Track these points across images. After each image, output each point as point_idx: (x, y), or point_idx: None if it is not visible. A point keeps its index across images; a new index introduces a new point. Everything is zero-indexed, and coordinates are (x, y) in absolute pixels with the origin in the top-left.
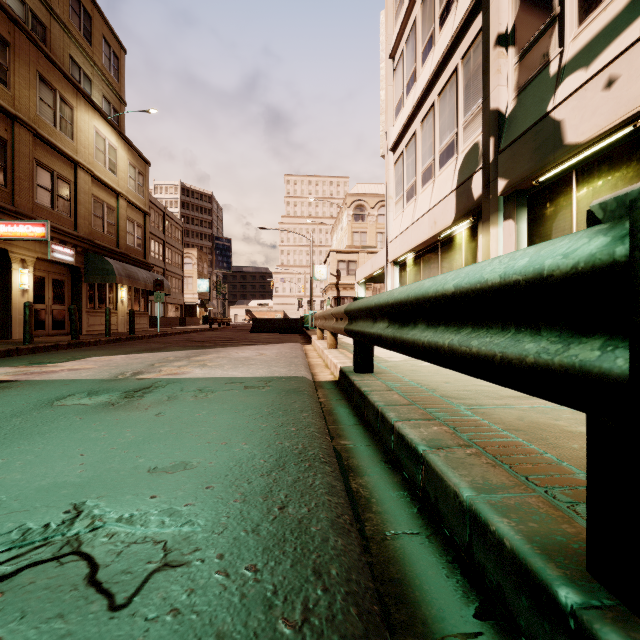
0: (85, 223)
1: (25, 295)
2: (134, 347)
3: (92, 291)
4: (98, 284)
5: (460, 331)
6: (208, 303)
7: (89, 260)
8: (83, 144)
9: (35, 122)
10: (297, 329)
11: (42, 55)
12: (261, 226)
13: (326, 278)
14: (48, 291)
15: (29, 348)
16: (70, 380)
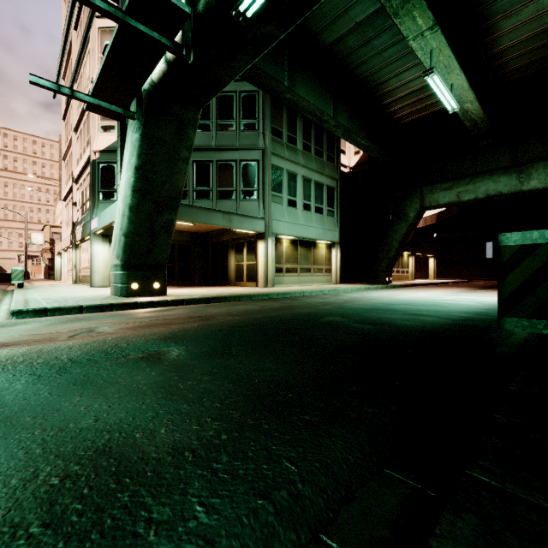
0: None
1: None
2: None
3: None
4: None
5: None
6: None
7: None
8: None
9: None
10: (9, 280)
11: None
12: None
13: (43, 243)
14: None
15: None
16: None
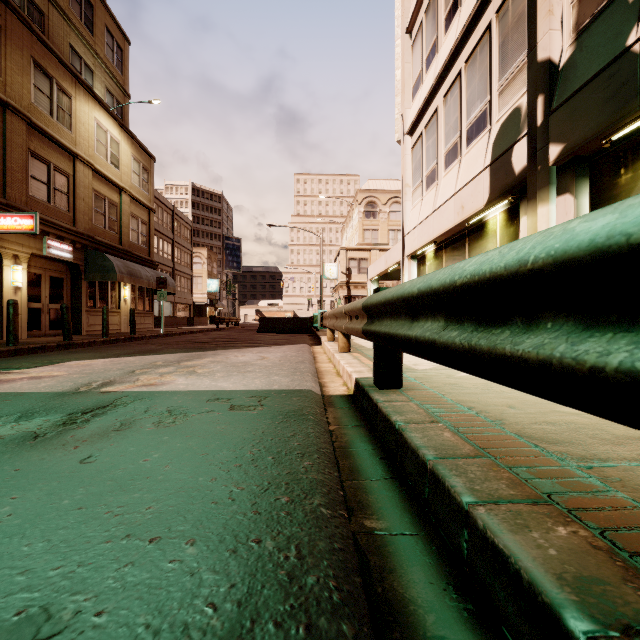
0: (85, 218)
1: (18, 293)
2: (127, 349)
3: (93, 289)
4: (99, 282)
5: None
6: (217, 303)
7: (89, 257)
8: (82, 136)
9: (29, 110)
10: (306, 329)
11: (37, 40)
12: (269, 223)
13: (336, 277)
14: (45, 289)
15: (10, 350)
16: (17, 393)
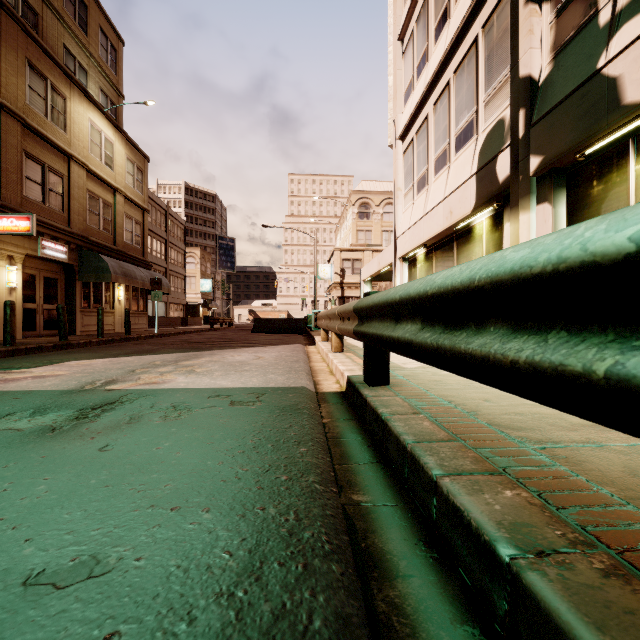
0: (79, 219)
1: (13, 294)
2: (124, 349)
3: (87, 290)
4: (93, 283)
5: (635, 344)
6: (211, 303)
7: (83, 257)
8: (77, 137)
9: (24, 112)
10: (300, 329)
11: (32, 41)
12: (264, 224)
13: (330, 277)
14: (39, 290)
15: (8, 350)
16: (25, 391)
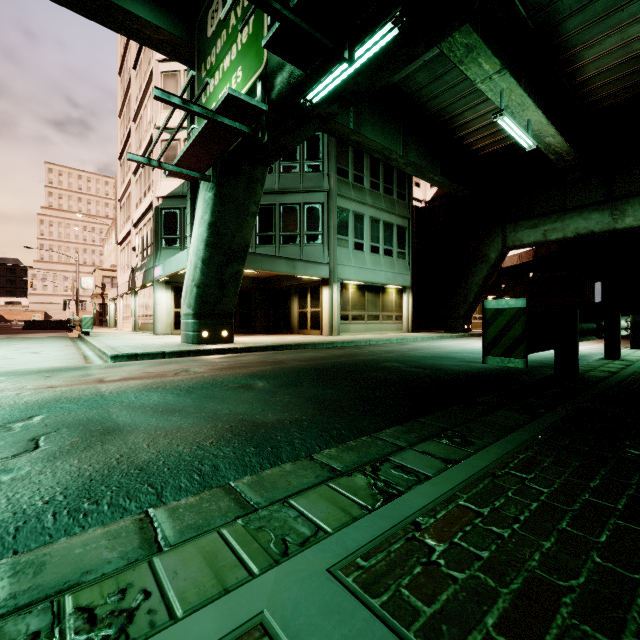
0: None
1: None
2: None
3: None
4: None
5: None
6: None
7: None
8: None
9: None
10: (64, 327)
11: None
12: (27, 246)
13: (93, 288)
14: None
15: None
16: None
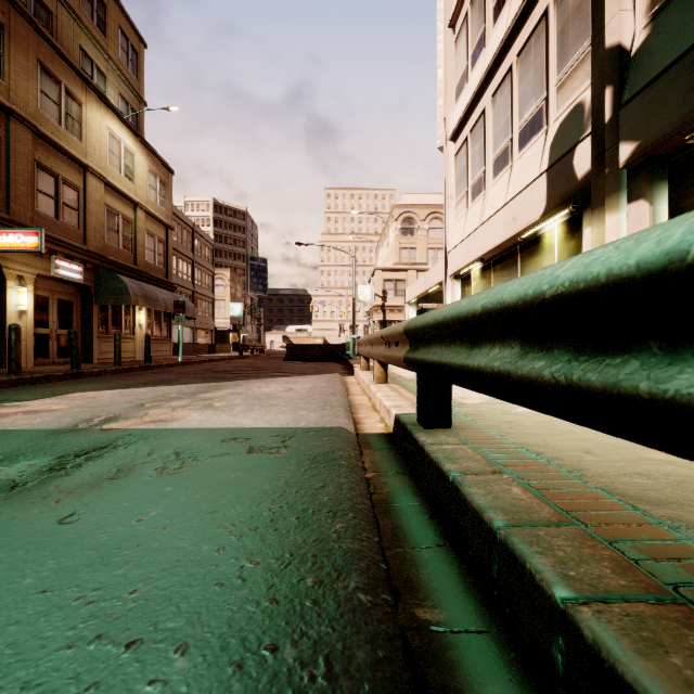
0: (96, 236)
1: (23, 317)
2: (140, 379)
3: (105, 314)
4: (112, 306)
5: None
6: (241, 328)
7: (100, 278)
8: (94, 146)
9: (35, 118)
10: (337, 357)
11: (44, 41)
12: (297, 241)
13: (370, 300)
14: (53, 313)
15: (11, 380)
16: (6, 431)
